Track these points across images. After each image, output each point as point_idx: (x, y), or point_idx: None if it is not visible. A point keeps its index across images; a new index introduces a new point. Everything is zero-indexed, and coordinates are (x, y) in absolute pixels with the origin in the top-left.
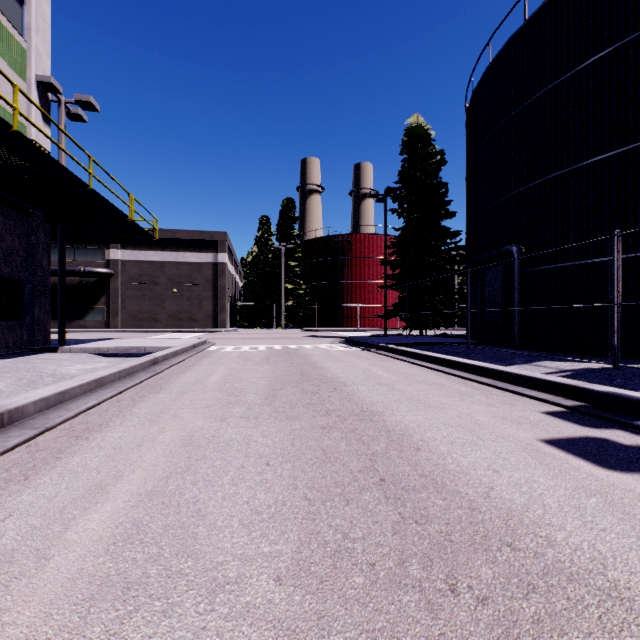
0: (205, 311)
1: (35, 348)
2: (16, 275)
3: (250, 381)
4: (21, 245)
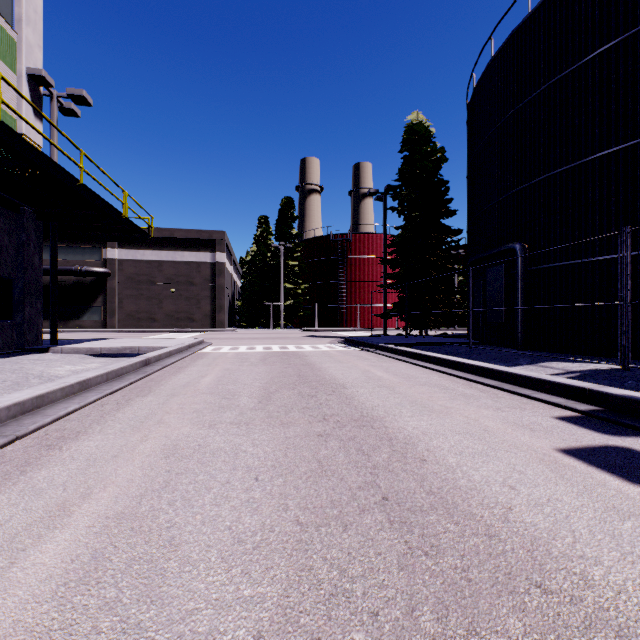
0: (203, 311)
1: (25, 348)
2: (6, 273)
3: (244, 383)
4: (11, 242)
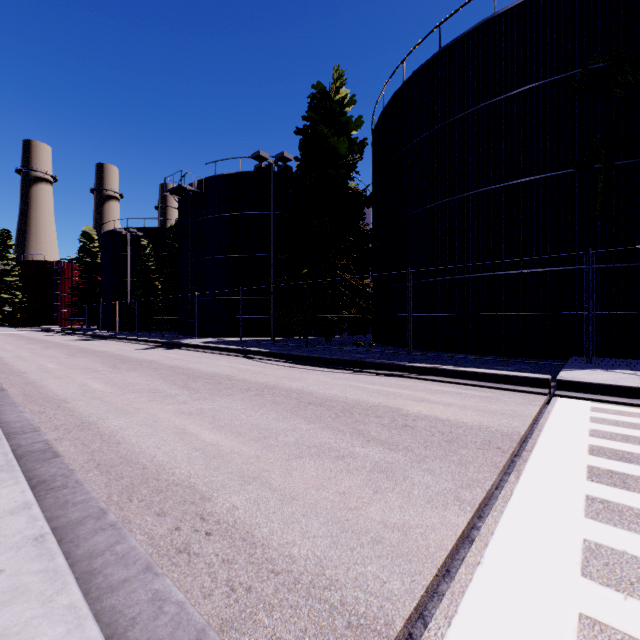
0: None
1: None
2: None
3: None
4: None
